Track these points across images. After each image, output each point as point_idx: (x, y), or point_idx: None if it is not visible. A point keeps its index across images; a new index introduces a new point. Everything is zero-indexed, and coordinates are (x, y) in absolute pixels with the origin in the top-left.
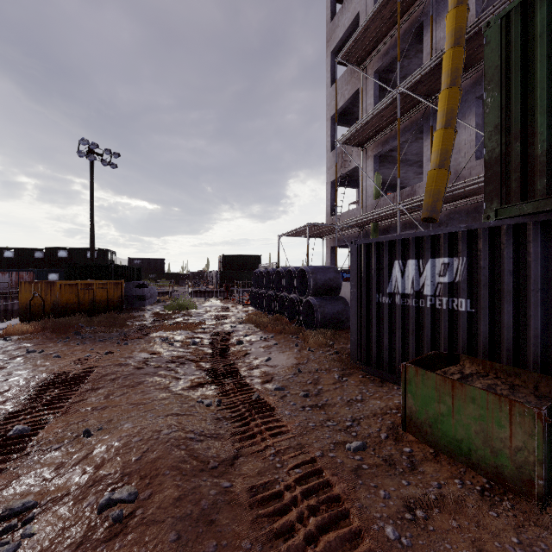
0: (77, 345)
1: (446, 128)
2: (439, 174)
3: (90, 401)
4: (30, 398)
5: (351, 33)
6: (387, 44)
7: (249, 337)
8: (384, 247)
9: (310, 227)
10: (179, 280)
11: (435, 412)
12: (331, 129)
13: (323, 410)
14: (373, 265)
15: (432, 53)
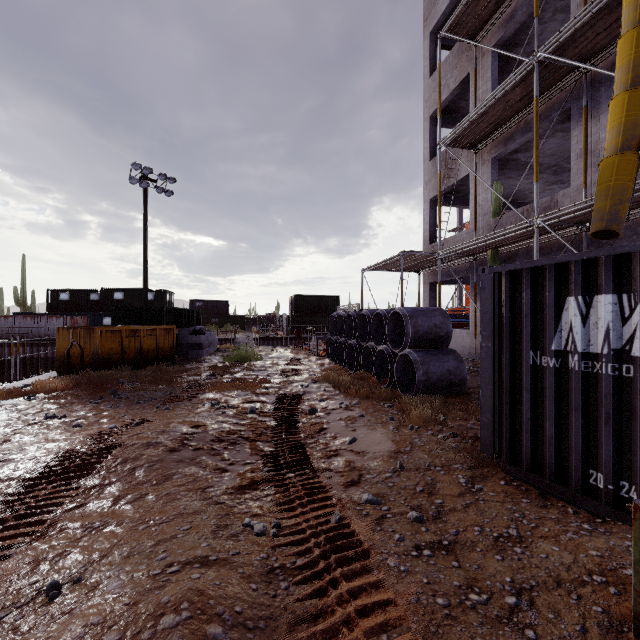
0: (108, 409)
1: (634, 90)
2: (623, 162)
3: (91, 509)
4: (8, 500)
5: (457, 3)
6: (512, 5)
7: (325, 403)
8: (545, 276)
9: (404, 257)
10: (245, 325)
11: None
12: (430, 132)
13: (453, 556)
14: (522, 304)
15: (586, 1)
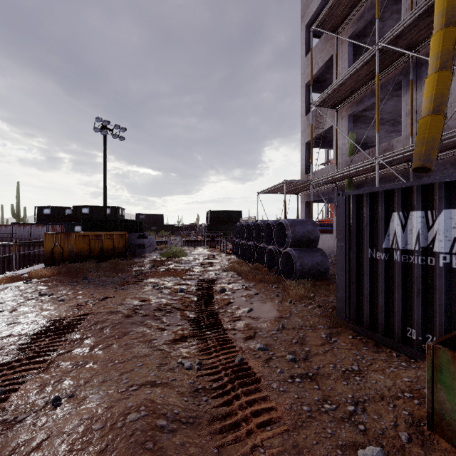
0: (82, 289)
1: (441, 71)
2: (433, 120)
3: (75, 353)
4: (20, 347)
5: (324, 6)
6: (362, 8)
7: (232, 285)
8: (378, 198)
9: (287, 184)
10: (175, 231)
11: None
12: (305, 96)
13: (315, 382)
14: (364, 217)
15: (412, 7)
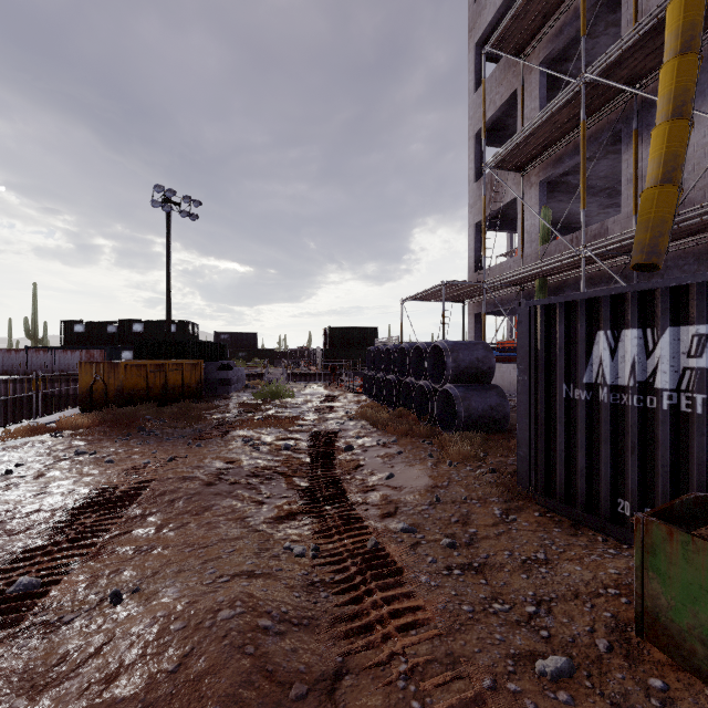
0: (138, 445)
1: (674, 120)
2: (663, 194)
3: (136, 535)
4: (57, 526)
5: (504, 14)
6: (561, 19)
7: (362, 440)
8: (577, 310)
9: (447, 286)
10: (275, 360)
11: None
12: (475, 151)
13: (481, 575)
14: (557, 338)
15: (636, 19)
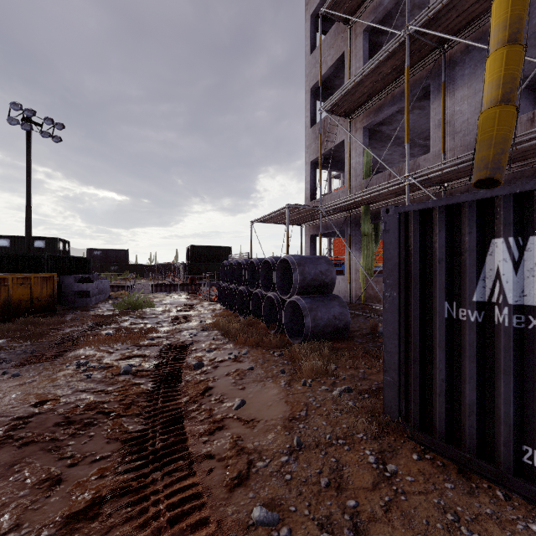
0: None
1: (511, 45)
2: (504, 113)
3: None
4: None
5: None
6: None
7: (213, 354)
8: (463, 215)
9: (290, 210)
10: (144, 273)
11: None
12: (311, 103)
13: None
14: (435, 248)
15: None
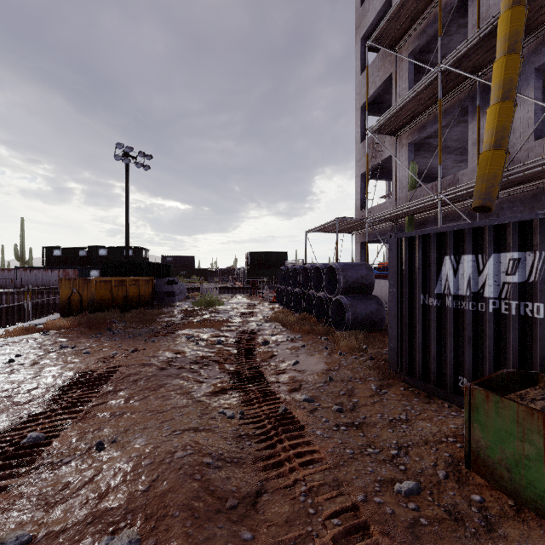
0: (107, 341)
1: (503, 102)
2: (494, 156)
3: (110, 405)
4: (52, 398)
5: (383, 16)
6: (424, 21)
7: (275, 337)
8: (431, 241)
9: (339, 222)
10: (208, 277)
11: (517, 453)
12: (361, 119)
13: (360, 430)
14: (416, 261)
15: (479, 23)
